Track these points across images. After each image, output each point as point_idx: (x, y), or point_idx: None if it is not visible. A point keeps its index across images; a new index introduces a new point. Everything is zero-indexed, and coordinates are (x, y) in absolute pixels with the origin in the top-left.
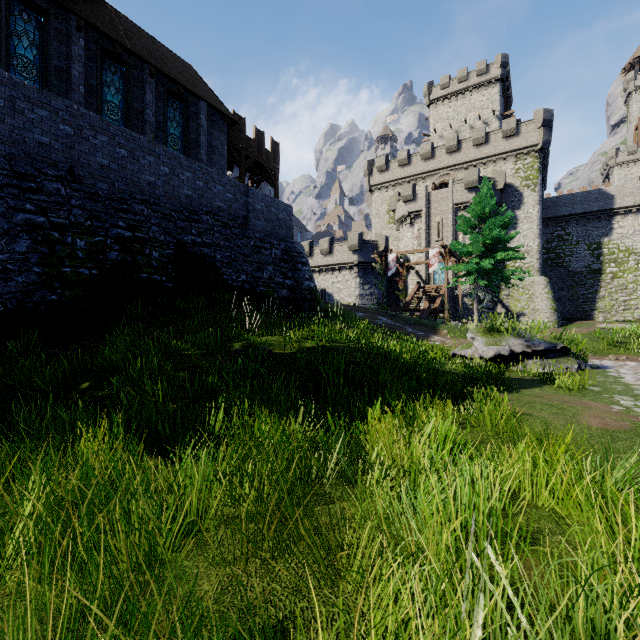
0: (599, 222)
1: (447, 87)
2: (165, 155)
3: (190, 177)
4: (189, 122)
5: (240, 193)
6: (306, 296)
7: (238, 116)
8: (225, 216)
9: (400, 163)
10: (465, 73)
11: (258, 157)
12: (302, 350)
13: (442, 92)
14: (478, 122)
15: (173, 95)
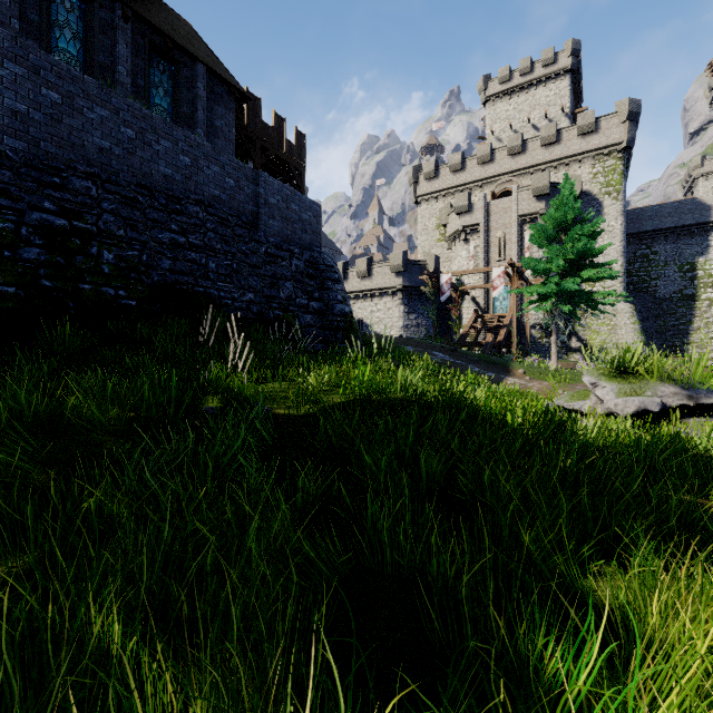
0: (693, 238)
1: (507, 81)
2: (128, 111)
3: (169, 148)
4: (181, 90)
5: (246, 179)
6: (338, 324)
7: (252, 96)
8: (224, 209)
9: (452, 168)
10: (528, 63)
11: (278, 150)
12: (328, 408)
13: (501, 87)
14: (544, 121)
15: (159, 52)
